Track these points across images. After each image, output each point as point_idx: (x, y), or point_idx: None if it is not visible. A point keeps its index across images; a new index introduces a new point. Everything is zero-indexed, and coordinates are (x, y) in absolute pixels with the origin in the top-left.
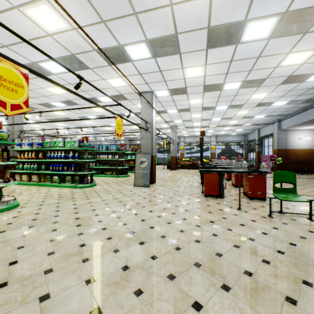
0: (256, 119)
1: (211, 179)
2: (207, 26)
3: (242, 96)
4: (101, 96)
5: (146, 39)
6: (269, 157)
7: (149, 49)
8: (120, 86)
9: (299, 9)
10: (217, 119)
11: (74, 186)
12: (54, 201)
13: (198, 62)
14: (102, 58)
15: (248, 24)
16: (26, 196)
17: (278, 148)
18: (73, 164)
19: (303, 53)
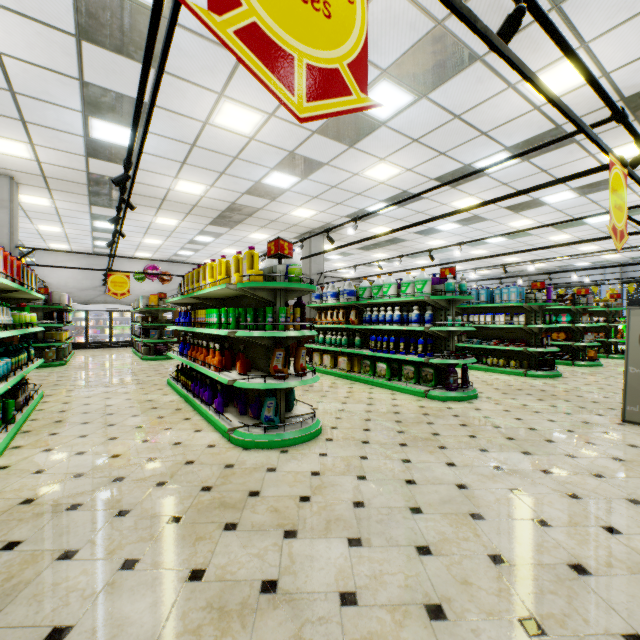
0: None
1: None
2: None
3: None
4: (487, 155)
5: None
6: None
7: None
8: (566, 90)
9: None
10: None
11: (424, 392)
12: (391, 437)
13: None
14: None
15: None
16: (332, 406)
17: None
18: (420, 338)
19: None
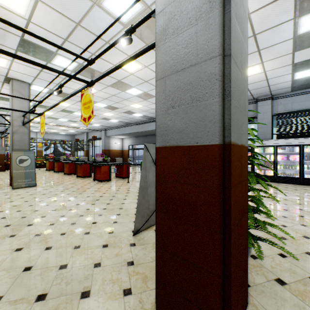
0: (93, 126)
1: (105, 170)
2: (119, 80)
3: (99, 112)
4: None
5: (82, 63)
6: (101, 155)
7: (75, 67)
8: None
9: (149, 93)
10: (64, 120)
11: None
12: None
13: (97, 88)
14: (18, 43)
15: (133, 88)
16: None
17: (105, 149)
18: None
19: (140, 105)
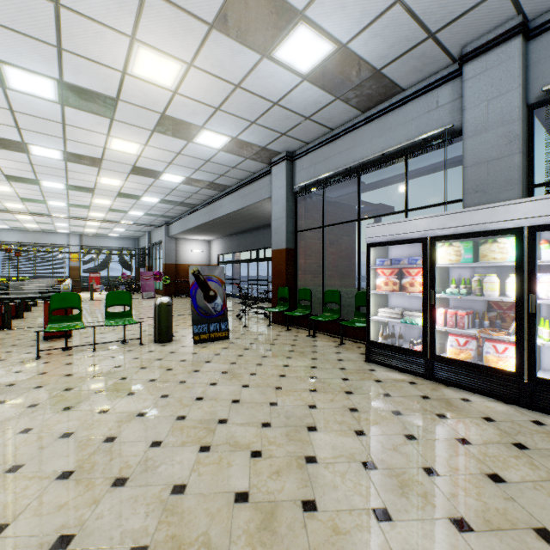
0: (135, 216)
1: None
2: None
3: (81, 175)
4: None
5: None
6: (154, 275)
7: None
8: None
9: (80, 86)
10: (61, 204)
11: None
12: None
13: None
14: None
15: (4, 66)
16: None
17: (167, 262)
18: None
19: (129, 143)
